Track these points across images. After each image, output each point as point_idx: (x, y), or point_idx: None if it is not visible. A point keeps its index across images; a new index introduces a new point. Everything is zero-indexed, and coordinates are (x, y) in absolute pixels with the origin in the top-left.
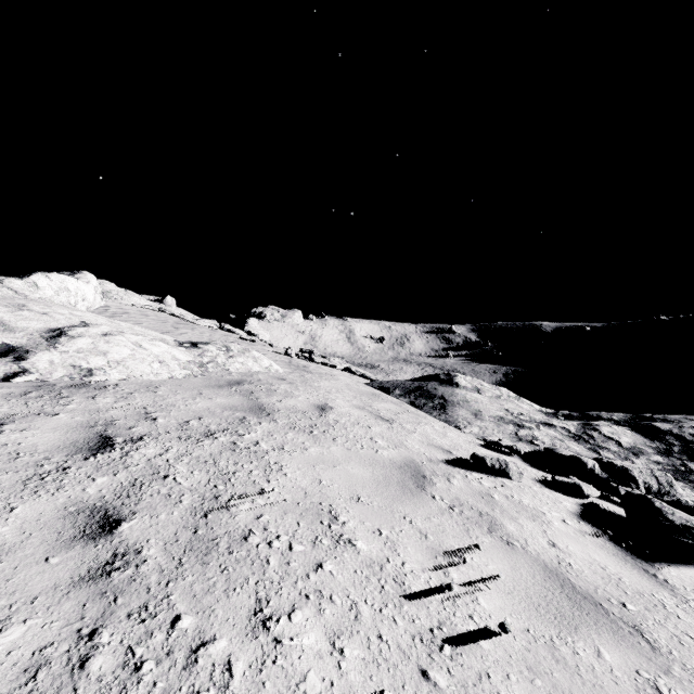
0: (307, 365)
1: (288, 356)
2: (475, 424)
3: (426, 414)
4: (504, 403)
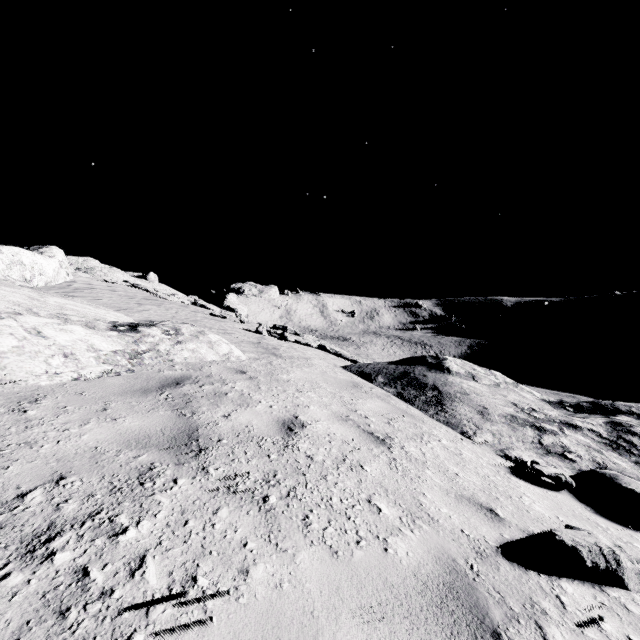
0: (277, 346)
1: (259, 333)
2: (485, 428)
3: (421, 413)
4: (506, 394)
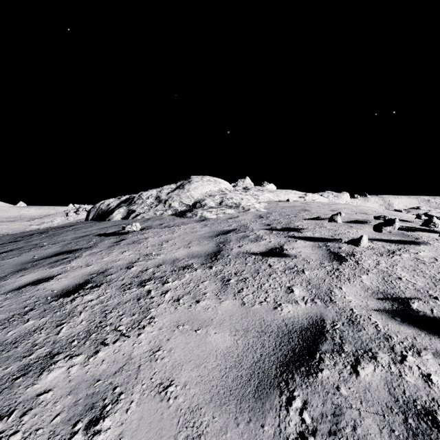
0: None
1: None
2: None
3: None
4: (439, 214)
